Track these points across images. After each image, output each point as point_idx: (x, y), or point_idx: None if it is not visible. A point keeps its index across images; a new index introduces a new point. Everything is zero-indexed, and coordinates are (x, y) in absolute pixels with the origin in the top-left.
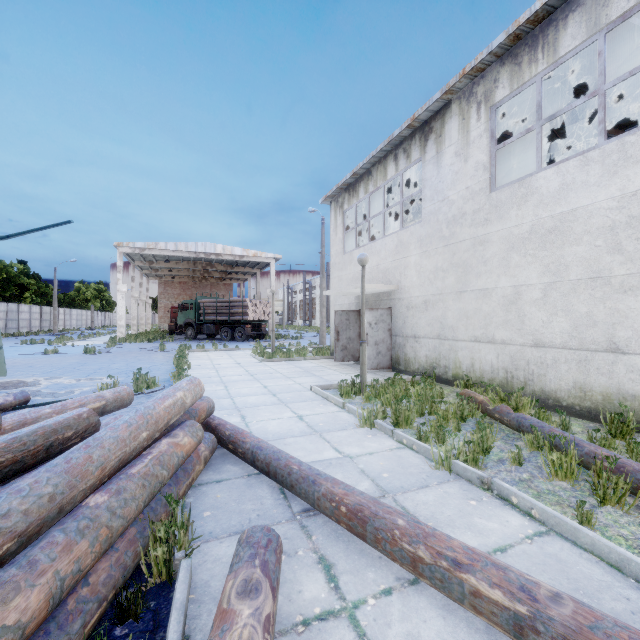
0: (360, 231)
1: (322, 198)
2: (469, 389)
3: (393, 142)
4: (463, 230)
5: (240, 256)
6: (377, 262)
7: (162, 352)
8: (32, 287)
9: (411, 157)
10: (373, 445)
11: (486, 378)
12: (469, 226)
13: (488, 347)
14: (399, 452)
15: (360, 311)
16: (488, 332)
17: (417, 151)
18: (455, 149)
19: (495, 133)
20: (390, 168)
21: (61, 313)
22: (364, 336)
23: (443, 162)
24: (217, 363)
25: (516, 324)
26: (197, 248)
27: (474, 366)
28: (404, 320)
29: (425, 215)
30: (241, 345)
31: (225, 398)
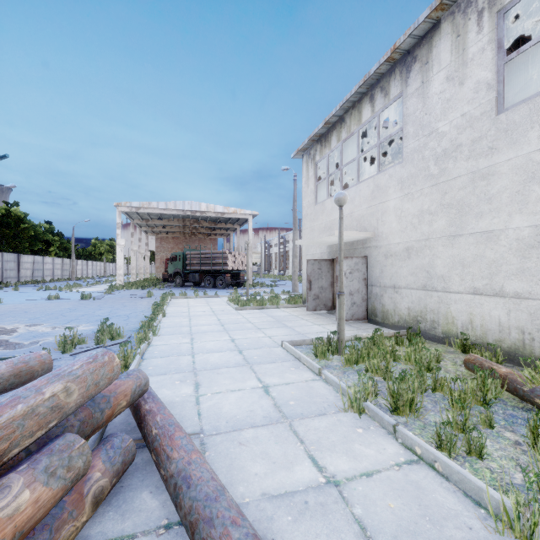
0: (331, 183)
1: (294, 152)
2: (470, 351)
3: (369, 81)
4: (457, 164)
5: (221, 213)
6: (351, 210)
7: (149, 298)
8: (56, 243)
9: (390, 94)
10: (368, 452)
11: (491, 338)
12: (466, 159)
13: (494, 301)
14: (413, 473)
15: (332, 260)
16: (494, 283)
17: (397, 86)
18: (446, 73)
19: (504, 42)
20: (365, 111)
21: (79, 264)
22: (342, 287)
23: (430, 91)
24: (193, 310)
25: (538, 273)
26: (184, 206)
27: (473, 323)
28: (381, 269)
29: (407, 154)
30: (221, 292)
31: (186, 355)
